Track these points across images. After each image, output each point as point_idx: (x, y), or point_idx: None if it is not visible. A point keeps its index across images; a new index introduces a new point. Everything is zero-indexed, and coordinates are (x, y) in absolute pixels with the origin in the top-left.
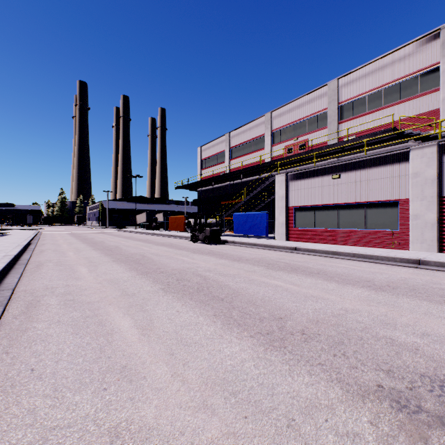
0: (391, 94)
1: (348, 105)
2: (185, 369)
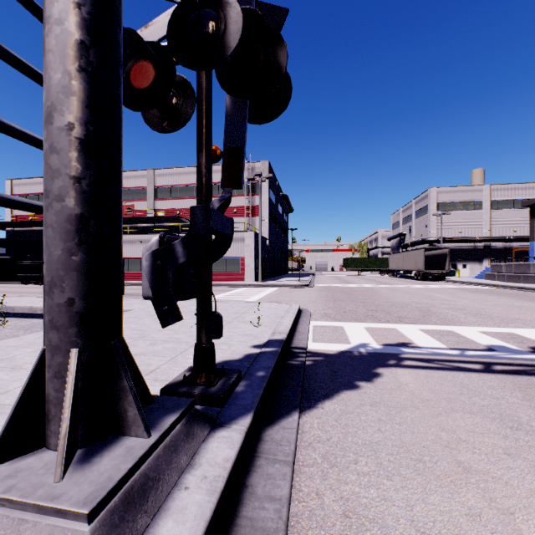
0: (183, 192)
1: (161, 189)
2: None
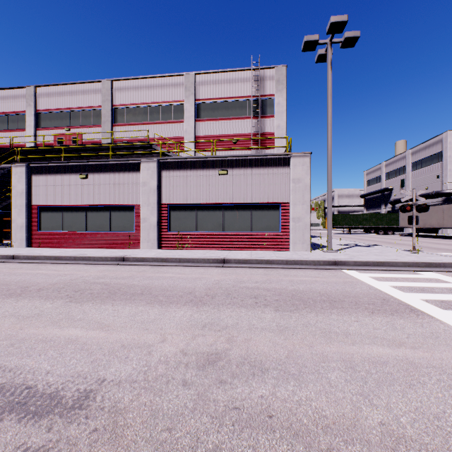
0: (155, 114)
1: (122, 110)
2: None
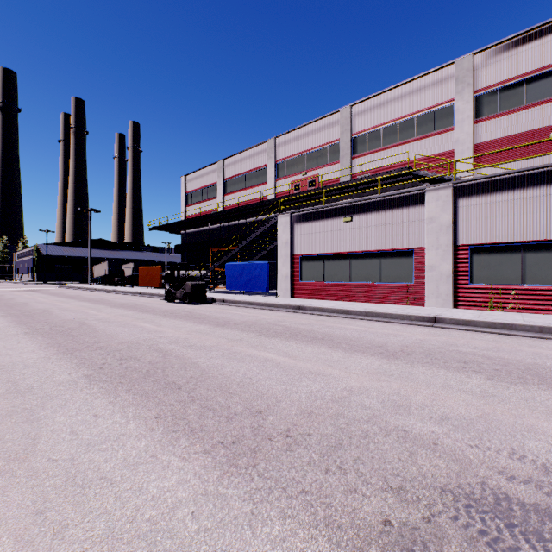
0: (407, 130)
1: (362, 138)
2: (53, 546)
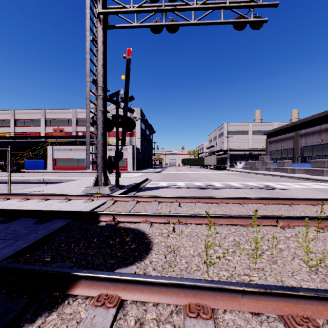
0: None
1: (80, 120)
2: None
